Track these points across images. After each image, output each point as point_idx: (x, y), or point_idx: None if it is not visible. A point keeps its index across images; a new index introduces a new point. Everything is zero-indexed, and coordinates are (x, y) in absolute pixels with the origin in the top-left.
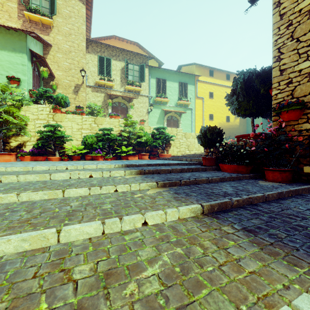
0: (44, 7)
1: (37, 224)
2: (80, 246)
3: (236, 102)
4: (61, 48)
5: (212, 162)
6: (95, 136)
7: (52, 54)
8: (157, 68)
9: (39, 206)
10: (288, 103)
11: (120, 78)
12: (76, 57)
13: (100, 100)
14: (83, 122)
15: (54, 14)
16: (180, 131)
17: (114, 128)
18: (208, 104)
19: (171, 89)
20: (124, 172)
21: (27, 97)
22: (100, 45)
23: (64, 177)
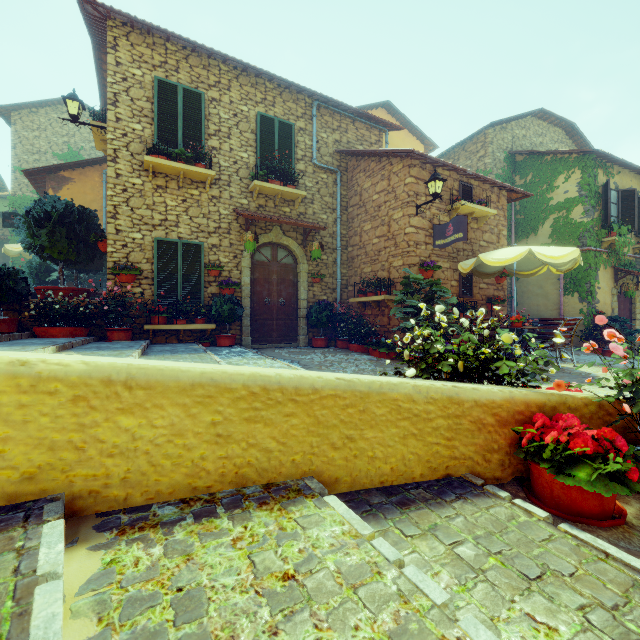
0: None
1: None
2: None
3: (46, 239)
4: None
5: (14, 325)
6: None
7: None
8: None
9: None
10: (128, 267)
11: None
12: None
13: None
14: None
15: None
16: None
17: None
18: None
19: None
20: None
21: None
22: None
23: None
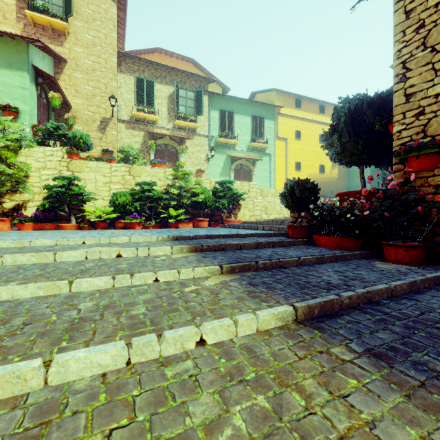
0: (56, 4)
1: (10, 348)
2: (84, 392)
3: (338, 144)
4: (81, 64)
5: (303, 232)
6: (130, 193)
7: (67, 74)
8: (221, 95)
9: (27, 309)
10: (419, 145)
11: (167, 109)
12: (102, 78)
13: (137, 142)
14: (112, 173)
15: (69, 15)
16: (255, 186)
17: (158, 182)
18: (294, 147)
19: (240, 126)
20: (171, 248)
21: (29, 136)
22: (137, 62)
23: (77, 257)
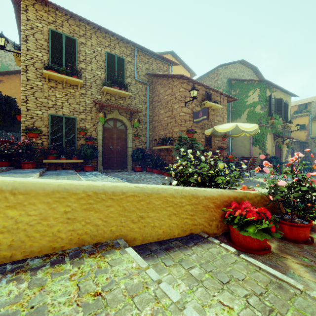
0: None
1: None
2: None
3: None
4: None
5: None
6: None
7: None
8: None
9: None
10: (33, 129)
11: None
12: None
13: None
14: None
15: None
16: None
17: None
18: None
19: None
20: None
21: None
22: None
23: None
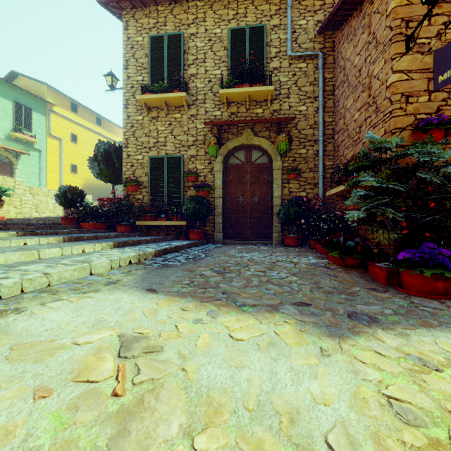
0: None
1: None
2: None
3: (98, 168)
4: None
5: (74, 221)
6: None
7: None
8: None
9: None
10: (131, 180)
11: None
12: None
13: None
14: None
15: None
16: (22, 183)
17: None
18: (70, 149)
19: None
20: None
21: None
22: None
23: None
